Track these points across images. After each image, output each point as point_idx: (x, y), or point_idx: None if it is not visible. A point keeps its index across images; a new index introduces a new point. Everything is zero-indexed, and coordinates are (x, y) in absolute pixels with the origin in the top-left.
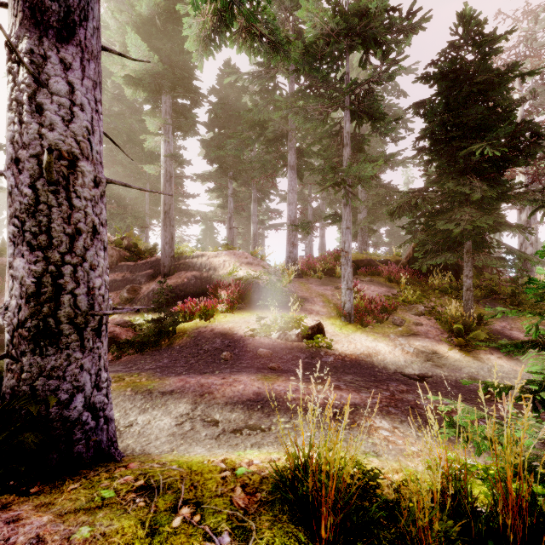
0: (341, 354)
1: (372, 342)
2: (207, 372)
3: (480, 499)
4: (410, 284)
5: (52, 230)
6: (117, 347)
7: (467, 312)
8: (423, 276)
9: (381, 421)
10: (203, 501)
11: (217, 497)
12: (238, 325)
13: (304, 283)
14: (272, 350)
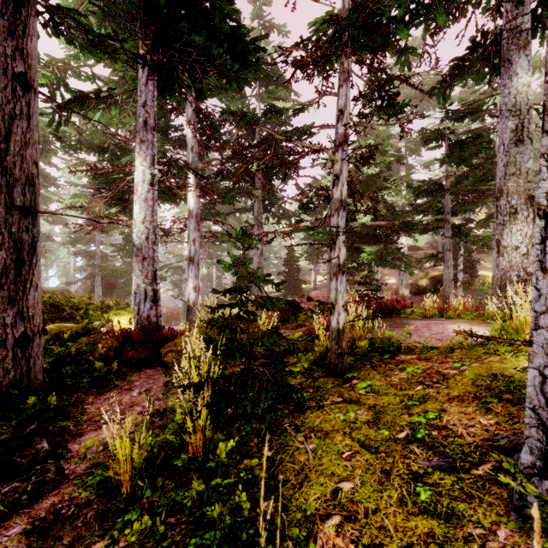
0: None
1: None
2: None
3: None
4: None
5: None
6: None
7: None
8: None
9: None
10: None
11: None
12: None
13: None
14: None
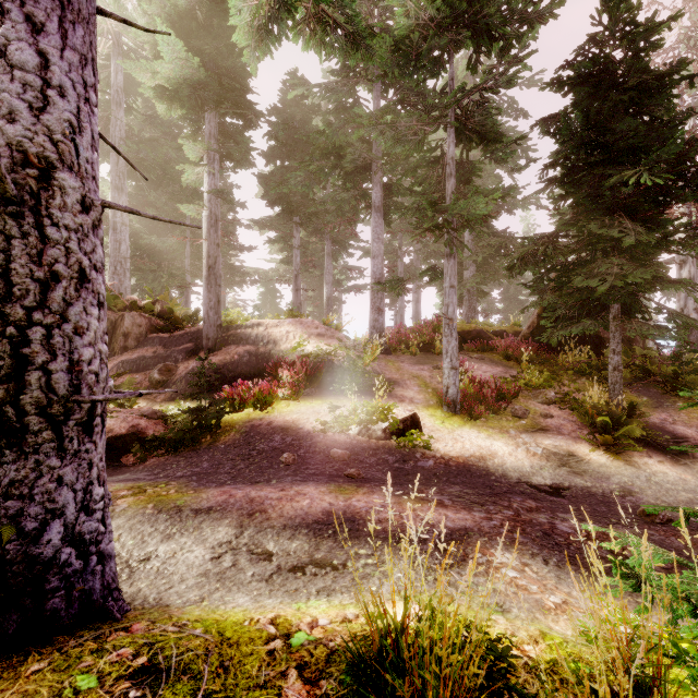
0: (443, 457)
1: (486, 440)
2: (260, 481)
3: (673, 693)
4: (533, 363)
5: (12, 273)
6: (142, 445)
7: (615, 399)
8: (552, 352)
9: (505, 555)
10: (235, 695)
11: (258, 689)
12: (305, 417)
13: (393, 361)
14: (351, 451)
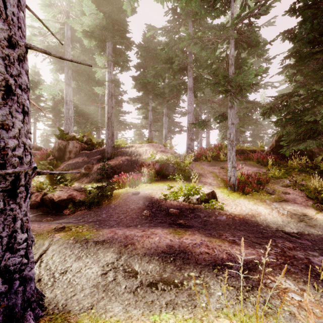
0: (231, 214)
1: (253, 206)
2: (131, 226)
3: None
4: (273, 165)
5: None
6: (74, 204)
7: None
8: (283, 160)
9: (286, 282)
10: None
11: None
12: (155, 192)
13: (199, 164)
14: (179, 210)
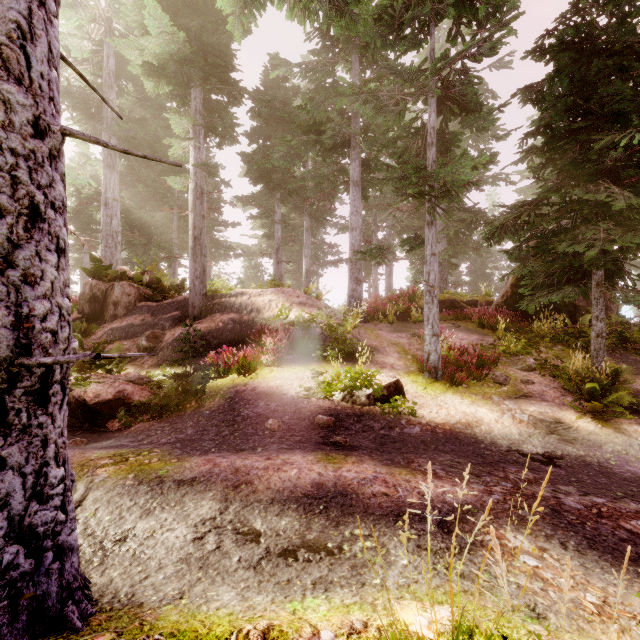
0: (429, 423)
1: (470, 407)
2: (245, 449)
3: None
4: (508, 331)
5: None
6: (128, 411)
7: (598, 366)
8: (525, 320)
9: (517, 538)
10: None
11: None
12: (289, 383)
13: (371, 329)
14: (335, 417)
